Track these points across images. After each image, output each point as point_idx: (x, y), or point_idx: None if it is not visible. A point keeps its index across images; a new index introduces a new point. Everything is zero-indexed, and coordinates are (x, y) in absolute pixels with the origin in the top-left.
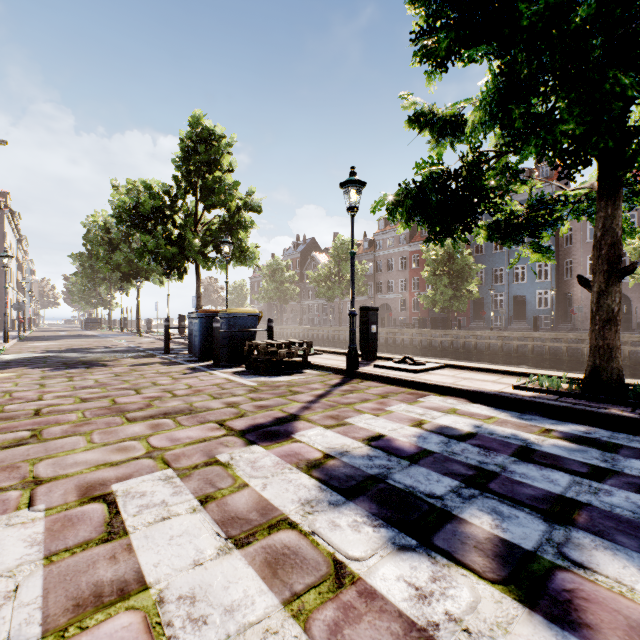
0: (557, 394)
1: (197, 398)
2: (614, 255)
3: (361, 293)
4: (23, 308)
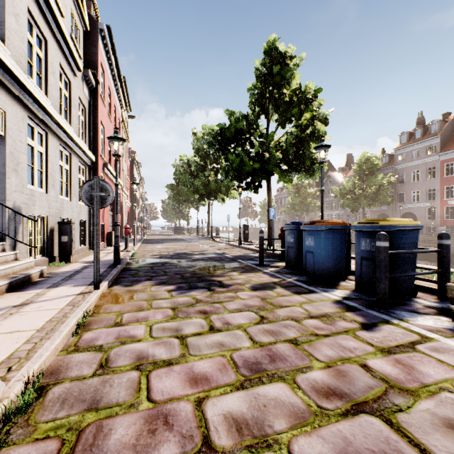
0: None
1: None
2: None
3: (386, 203)
4: (143, 220)
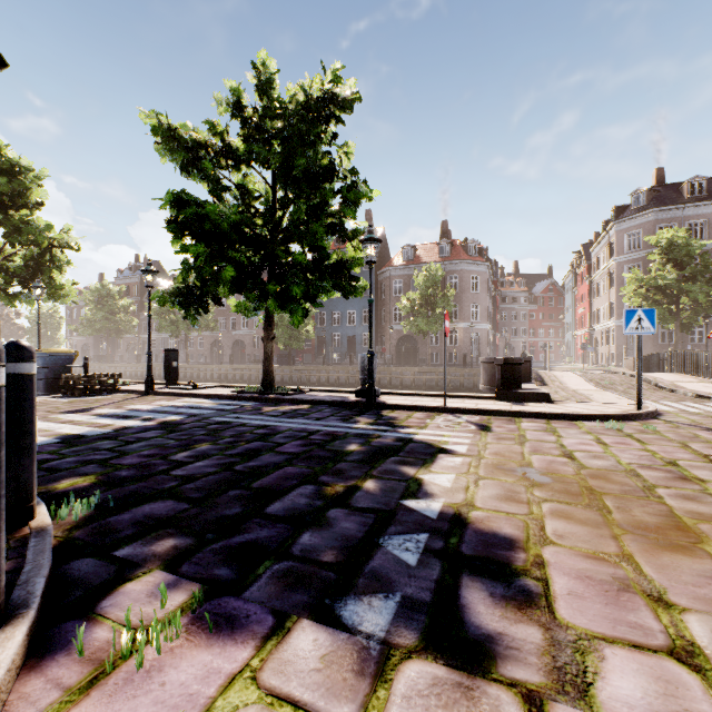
0: (245, 393)
1: None
2: (270, 330)
3: (211, 329)
4: None
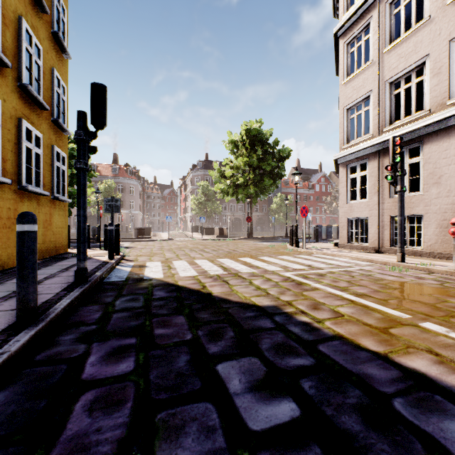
0: None
1: None
2: None
3: None
4: None
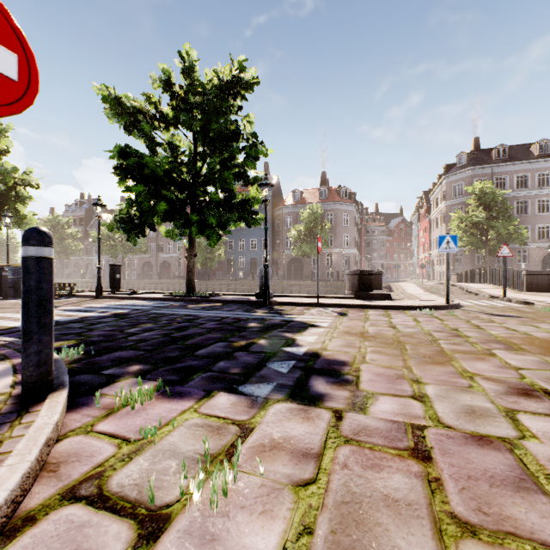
0: (174, 296)
1: (4, 306)
2: (192, 249)
3: (143, 252)
4: None
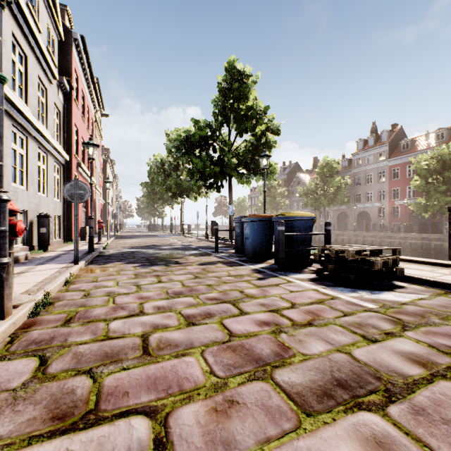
0: None
1: (336, 334)
2: None
3: (344, 203)
4: (117, 217)
